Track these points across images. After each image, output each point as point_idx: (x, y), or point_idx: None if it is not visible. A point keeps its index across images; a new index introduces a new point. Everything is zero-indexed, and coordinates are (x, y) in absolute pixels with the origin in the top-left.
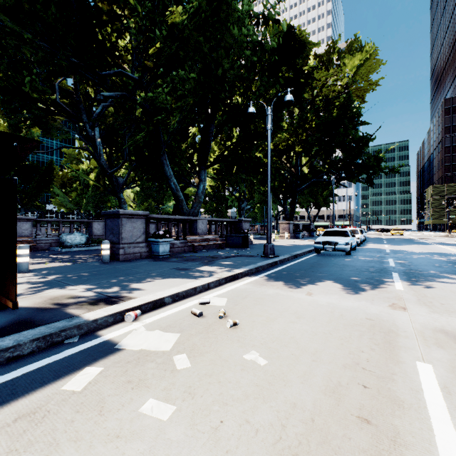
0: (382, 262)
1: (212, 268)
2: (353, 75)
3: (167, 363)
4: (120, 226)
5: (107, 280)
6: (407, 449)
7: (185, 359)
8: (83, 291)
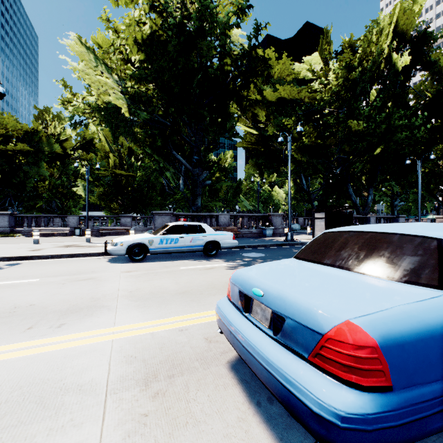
0: None
1: None
2: None
3: None
4: None
5: None
6: None
7: None
8: None
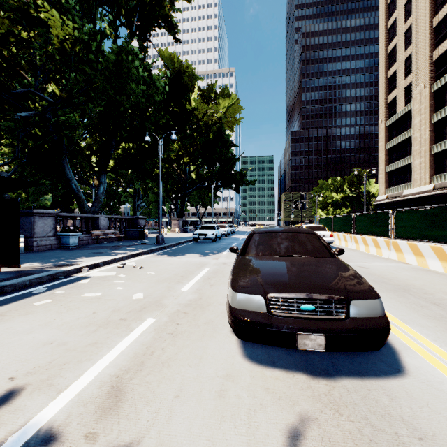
0: (230, 244)
1: (121, 251)
2: (224, 113)
3: (116, 277)
4: (33, 222)
5: (47, 260)
6: (189, 277)
7: (123, 275)
8: (38, 264)
